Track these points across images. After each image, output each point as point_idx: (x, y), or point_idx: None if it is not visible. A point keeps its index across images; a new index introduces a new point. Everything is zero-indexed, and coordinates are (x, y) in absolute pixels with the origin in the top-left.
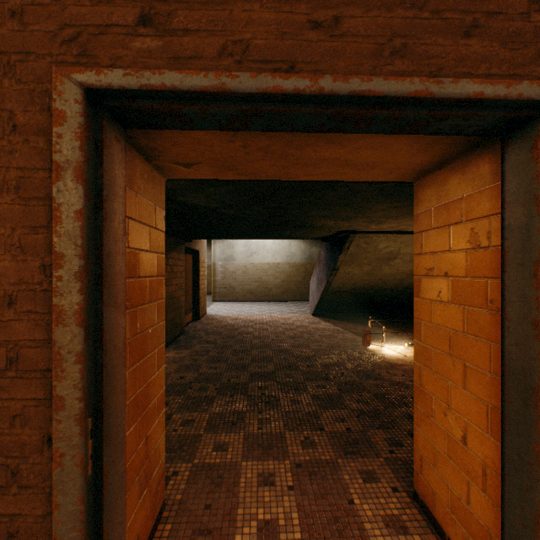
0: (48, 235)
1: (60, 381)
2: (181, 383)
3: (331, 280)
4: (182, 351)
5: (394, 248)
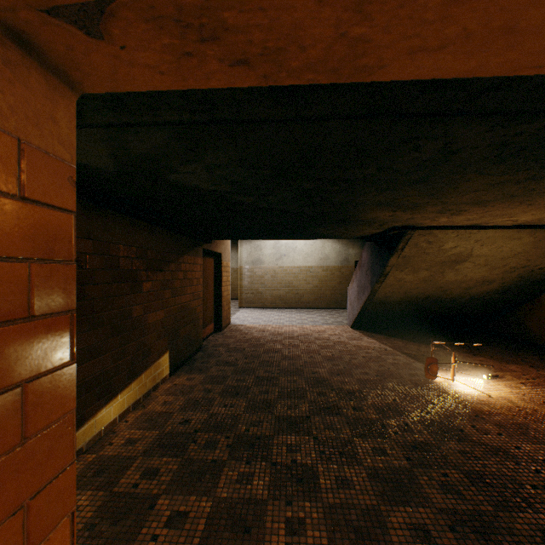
0: None
1: None
2: (184, 431)
3: (376, 288)
4: (195, 376)
5: (464, 248)
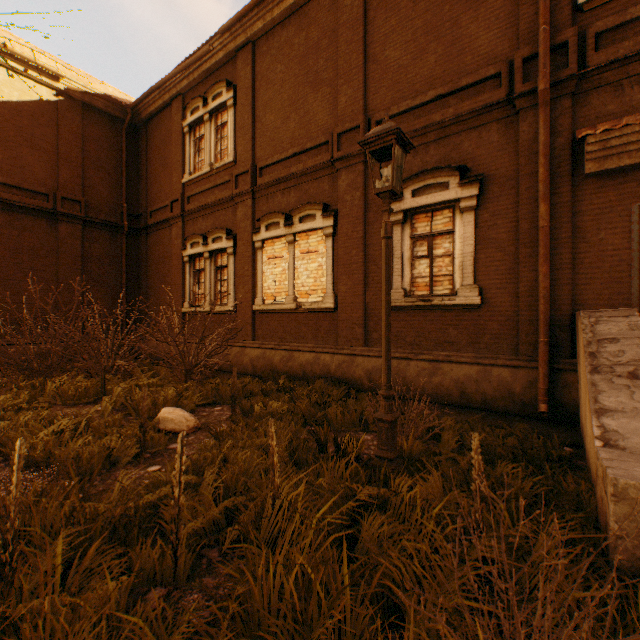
0: (627, 236)
1: (632, 263)
2: None
3: None
4: None
5: None
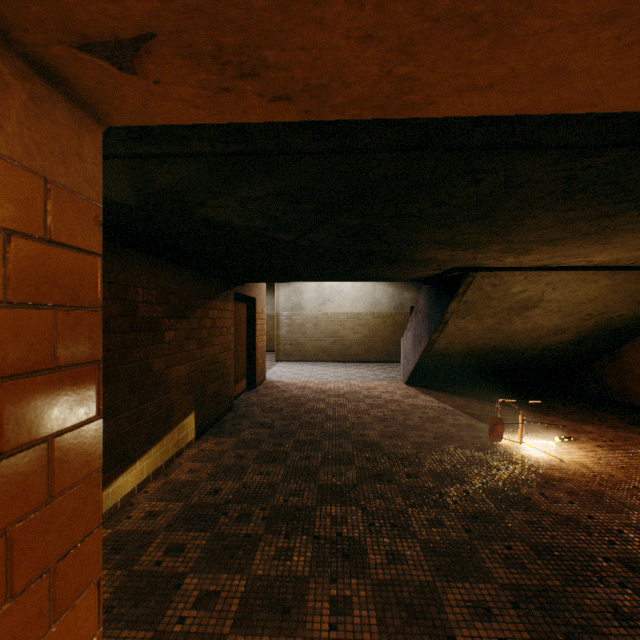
0: None
1: None
2: (213, 503)
3: (434, 338)
4: (225, 440)
5: (534, 292)
